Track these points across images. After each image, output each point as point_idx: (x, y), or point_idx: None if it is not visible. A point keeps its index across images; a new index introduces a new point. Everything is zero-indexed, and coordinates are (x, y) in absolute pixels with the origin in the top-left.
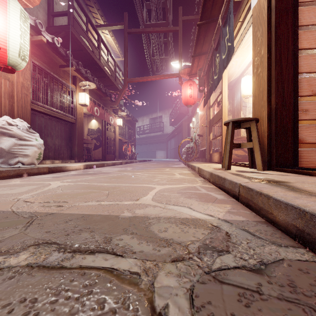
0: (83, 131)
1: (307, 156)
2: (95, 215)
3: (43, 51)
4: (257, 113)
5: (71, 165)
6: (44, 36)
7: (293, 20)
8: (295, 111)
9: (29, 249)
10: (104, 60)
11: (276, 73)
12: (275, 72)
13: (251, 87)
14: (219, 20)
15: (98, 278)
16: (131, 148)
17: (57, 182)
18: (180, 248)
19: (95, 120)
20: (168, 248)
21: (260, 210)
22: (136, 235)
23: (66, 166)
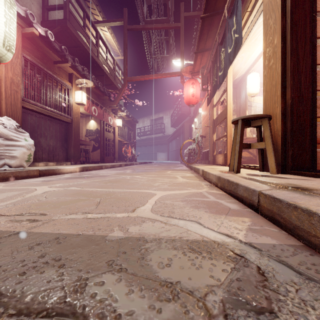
0: (81, 131)
1: None
2: (75, 235)
3: (36, 45)
4: (269, 110)
5: (66, 167)
6: (36, 29)
7: (311, 4)
8: (313, 107)
9: None
10: (103, 58)
11: (292, 64)
12: (290, 63)
13: (258, 84)
14: (224, 11)
15: None
16: (131, 149)
17: (44, 187)
18: (194, 304)
19: (93, 121)
20: (174, 303)
21: (294, 229)
22: (125, 274)
23: (60, 169)
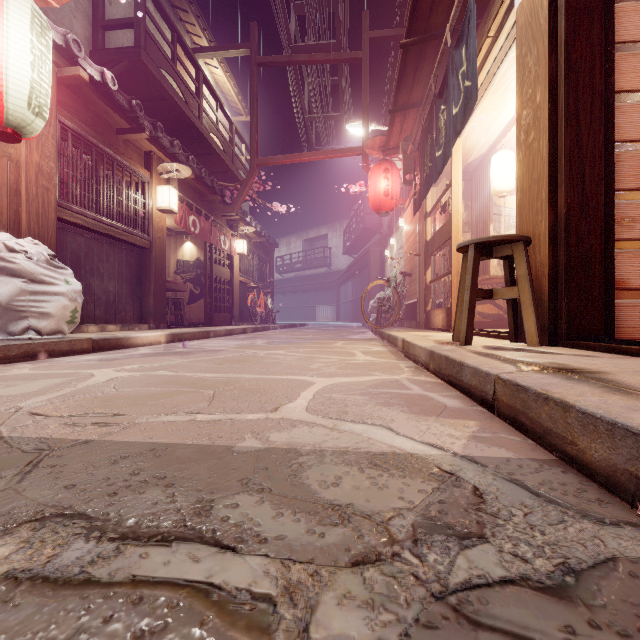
0: (167, 264)
1: (633, 316)
2: (181, 446)
3: (83, 99)
4: (527, 226)
5: (141, 334)
6: (84, 69)
7: (603, 30)
8: (607, 222)
9: (20, 532)
10: (210, 120)
11: (567, 142)
12: (565, 139)
13: (511, 174)
14: (446, 35)
15: (172, 613)
16: (265, 300)
17: (107, 371)
18: (372, 529)
19: (190, 243)
20: (343, 527)
21: (545, 435)
22: (270, 496)
23: (129, 337)
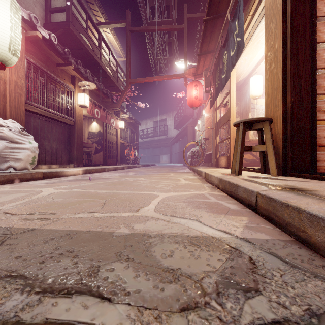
0: (84, 134)
1: None
2: (84, 232)
3: (39, 48)
4: (270, 113)
5: (69, 169)
6: (39, 32)
7: (310, 10)
8: (313, 111)
9: None
10: (106, 60)
11: (292, 69)
12: (291, 67)
13: (260, 87)
14: (227, 14)
15: None
16: (134, 152)
17: (49, 189)
18: (192, 285)
19: (95, 123)
20: (175, 284)
21: (287, 226)
22: (132, 263)
23: (63, 171)
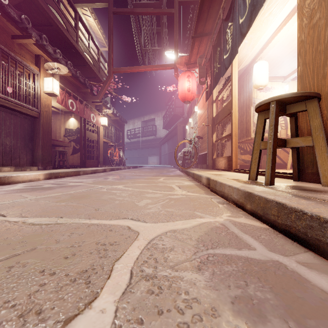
0: (59, 131)
1: None
2: None
3: None
4: (311, 90)
5: (21, 174)
6: None
7: None
8: None
9: None
10: (84, 44)
11: None
12: None
13: (266, 75)
14: None
15: None
16: (119, 152)
17: None
18: None
19: (73, 119)
20: None
21: None
22: None
23: (10, 176)
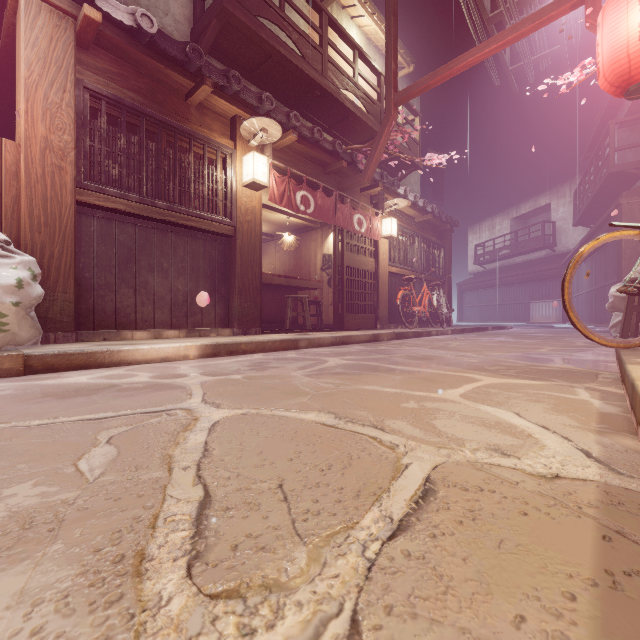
0: (314, 261)
1: None
2: None
3: (130, 61)
4: None
5: (143, 346)
6: (108, 14)
7: None
8: None
9: None
10: (342, 73)
11: None
12: None
13: None
14: None
15: None
16: (430, 295)
17: None
18: None
19: None
20: None
21: None
22: None
23: (117, 351)
